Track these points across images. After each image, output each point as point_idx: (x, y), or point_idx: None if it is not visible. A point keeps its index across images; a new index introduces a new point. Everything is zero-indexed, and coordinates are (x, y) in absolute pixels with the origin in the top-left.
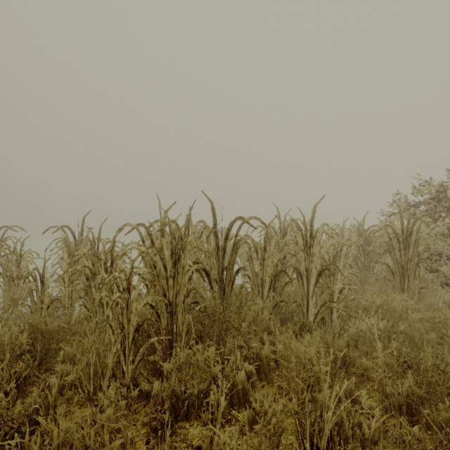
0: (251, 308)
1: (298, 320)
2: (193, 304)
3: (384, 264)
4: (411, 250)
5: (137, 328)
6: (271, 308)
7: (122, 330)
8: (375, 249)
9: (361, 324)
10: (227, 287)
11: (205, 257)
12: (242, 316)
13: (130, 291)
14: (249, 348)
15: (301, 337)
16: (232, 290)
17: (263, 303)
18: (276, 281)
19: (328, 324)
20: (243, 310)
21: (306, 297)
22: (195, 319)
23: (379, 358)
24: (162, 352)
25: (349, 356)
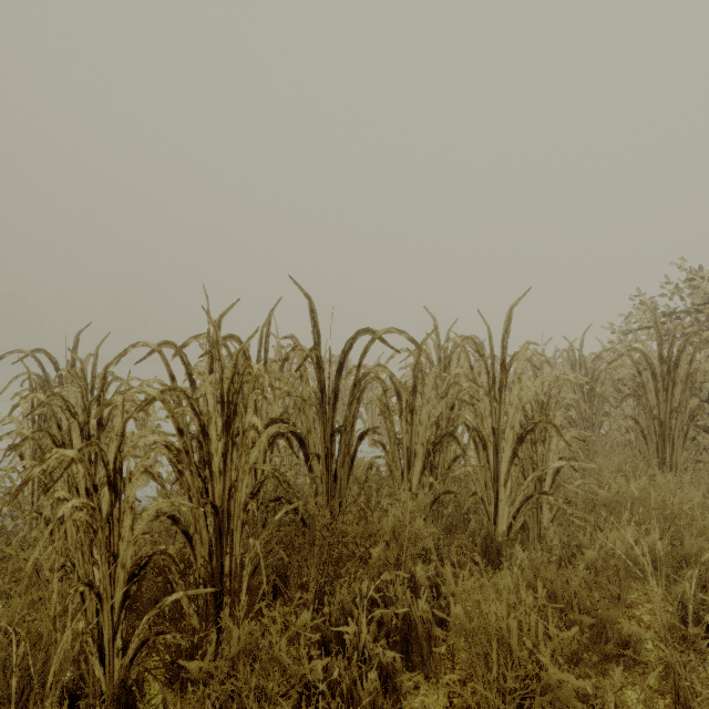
0: (389, 513)
1: (478, 529)
2: (272, 502)
3: (630, 418)
4: (678, 393)
5: (134, 572)
6: (429, 508)
7: (91, 583)
8: (604, 392)
9: (609, 541)
10: (341, 467)
11: (294, 410)
12: (371, 528)
13: (119, 488)
14: (387, 599)
15: (494, 575)
16: (351, 473)
17: (412, 499)
18: (436, 454)
19: (533, 534)
20: (374, 517)
21: (492, 484)
22: (273, 540)
23: (640, 607)
24: (197, 618)
25: (599, 617)
